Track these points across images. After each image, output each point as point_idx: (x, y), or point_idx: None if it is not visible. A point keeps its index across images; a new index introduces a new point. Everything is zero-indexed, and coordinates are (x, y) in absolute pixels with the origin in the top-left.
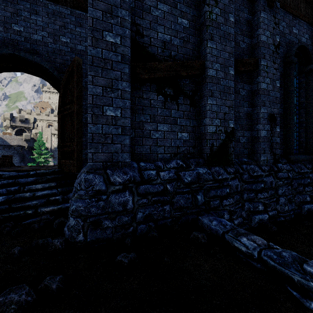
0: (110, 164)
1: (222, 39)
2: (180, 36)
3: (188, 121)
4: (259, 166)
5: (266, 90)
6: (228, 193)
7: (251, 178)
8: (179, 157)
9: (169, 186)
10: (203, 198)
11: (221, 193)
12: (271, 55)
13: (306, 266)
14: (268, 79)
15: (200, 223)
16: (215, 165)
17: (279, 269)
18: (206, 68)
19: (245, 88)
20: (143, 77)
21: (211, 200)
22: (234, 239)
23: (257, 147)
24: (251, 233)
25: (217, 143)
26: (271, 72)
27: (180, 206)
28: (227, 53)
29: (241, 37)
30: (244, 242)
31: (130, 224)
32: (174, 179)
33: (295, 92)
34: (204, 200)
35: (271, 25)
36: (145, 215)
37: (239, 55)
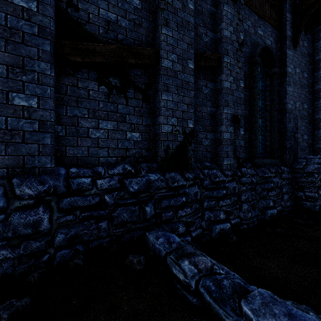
0: (21, 170)
1: (180, 27)
2: (130, 18)
3: (139, 119)
4: (222, 171)
5: (230, 90)
6: (184, 203)
7: (212, 184)
8: (129, 161)
9: (108, 197)
10: (153, 210)
11: (175, 203)
12: (234, 53)
13: (244, 303)
14: (231, 78)
15: (146, 240)
16: (171, 170)
17: (213, 307)
18: (160, 58)
19: (208, 86)
20: (74, 59)
21: (163, 212)
22: (175, 263)
23: (220, 150)
24: (198, 253)
25: (174, 145)
26: (234, 70)
27: (122, 221)
28: (185, 43)
29: (204, 30)
30: (184, 268)
31: (46, 250)
32: (116, 188)
33: (261, 94)
34: (154, 212)
35: (235, 20)
36: (69, 237)
37: (201, 49)
